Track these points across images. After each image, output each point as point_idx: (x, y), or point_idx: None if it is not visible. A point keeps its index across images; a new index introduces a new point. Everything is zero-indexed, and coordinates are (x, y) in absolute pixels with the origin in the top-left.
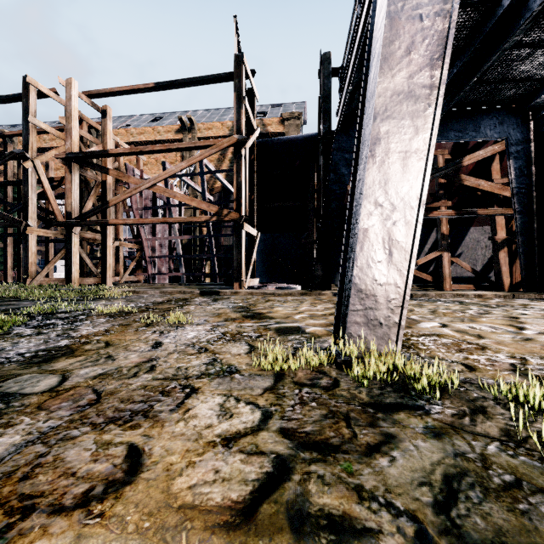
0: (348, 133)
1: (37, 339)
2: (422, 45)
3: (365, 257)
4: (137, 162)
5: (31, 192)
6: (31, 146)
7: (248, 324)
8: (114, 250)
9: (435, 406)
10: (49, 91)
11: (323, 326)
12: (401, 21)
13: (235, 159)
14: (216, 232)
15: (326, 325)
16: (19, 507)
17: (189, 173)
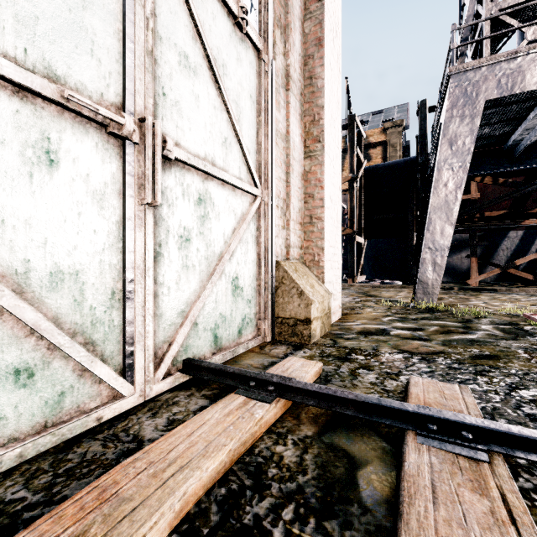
0: None
1: None
2: (452, 181)
3: (424, 269)
4: None
5: None
6: None
7: (370, 298)
8: None
9: (438, 313)
10: None
11: (410, 300)
12: (443, 171)
13: (349, 190)
14: None
15: None
16: (345, 313)
17: None
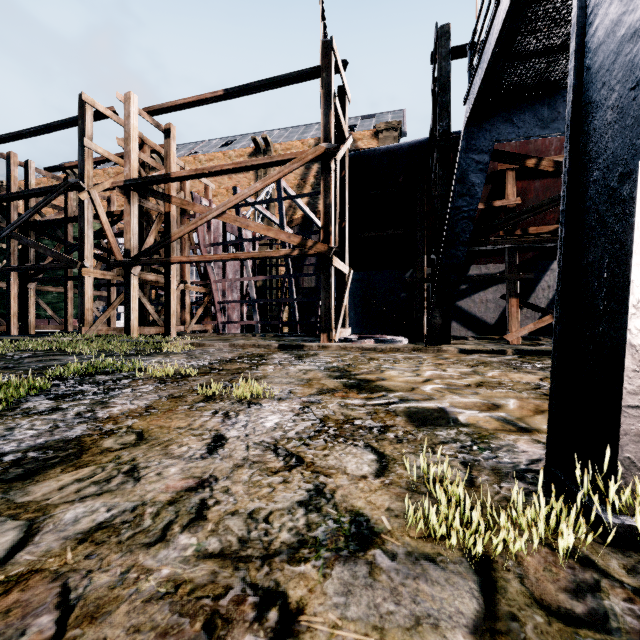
0: (480, 126)
1: (45, 422)
2: None
3: None
4: (205, 191)
5: (88, 228)
6: (87, 175)
7: (357, 401)
8: (179, 294)
9: None
10: (107, 110)
11: (483, 410)
12: None
13: (323, 175)
14: (295, 272)
15: (486, 406)
16: None
17: (265, 200)
